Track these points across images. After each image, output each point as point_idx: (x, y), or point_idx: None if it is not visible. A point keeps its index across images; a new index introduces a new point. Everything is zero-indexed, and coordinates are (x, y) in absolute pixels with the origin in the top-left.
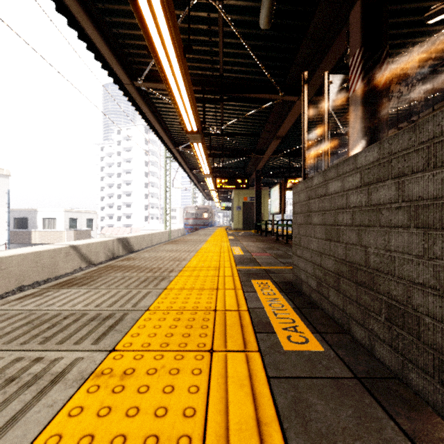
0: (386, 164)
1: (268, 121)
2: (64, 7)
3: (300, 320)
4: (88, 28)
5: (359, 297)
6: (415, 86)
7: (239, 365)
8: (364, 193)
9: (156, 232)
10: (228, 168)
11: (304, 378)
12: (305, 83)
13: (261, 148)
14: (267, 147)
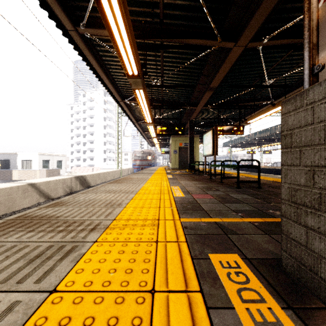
0: None
1: (202, 74)
2: None
3: None
4: None
5: None
6: None
7: None
8: None
9: (110, 170)
10: (167, 119)
11: None
12: None
13: (194, 101)
14: (200, 99)
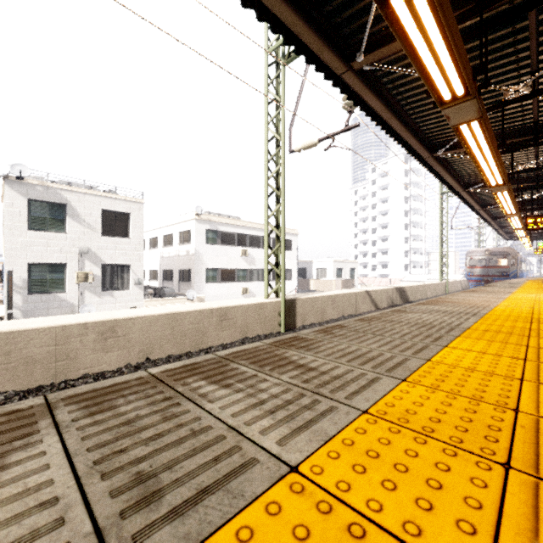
0: None
1: None
2: (396, 136)
3: None
4: (408, 139)
5: None
6: None
7: None
8: None
9: (430, 283)
10: None
11: None
12: None
13: None
14: None
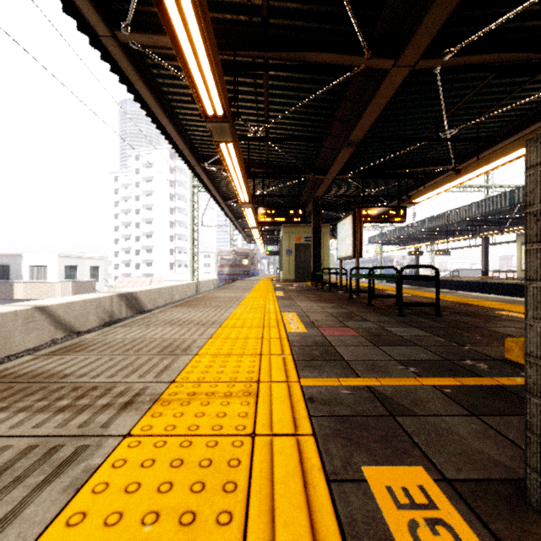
0: None
1: (336, 117)
2: None
3: None
4: None
5: None
6: None
7: None
8: None
9: (179, 283)
10: (275, 197)
11: None
12: None
13: (322, 165)
14: (331, 163)
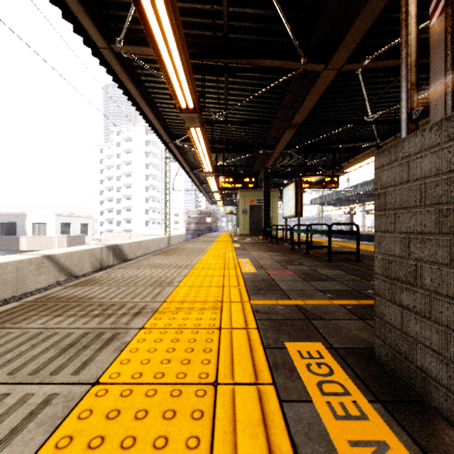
0: None
1: (281, 105)
2: None
3: None
4: None
5: None
6: None
7: None
8: None
9: (154, 237)
10: (233, 167)
11: None
12: None
13: (271, 142)
14: (278, 140)
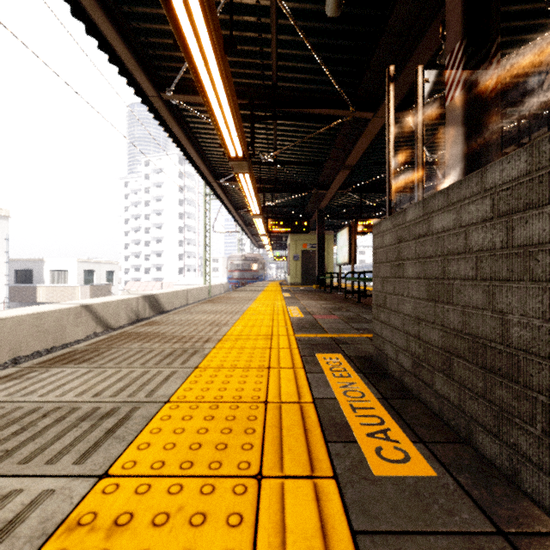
0: (544, 179)
1: (334, 146)
2: None
3: (391, 420)
4: (99, 20)
5: (488, 391)
6: (525, 99)
7: (304, 507)
8: (499, 229)
9: (192, 287)
10: (283, 207)
11: (413, 534)
12: (391, 82)
13: (324, 182)
14: (332, 180)
